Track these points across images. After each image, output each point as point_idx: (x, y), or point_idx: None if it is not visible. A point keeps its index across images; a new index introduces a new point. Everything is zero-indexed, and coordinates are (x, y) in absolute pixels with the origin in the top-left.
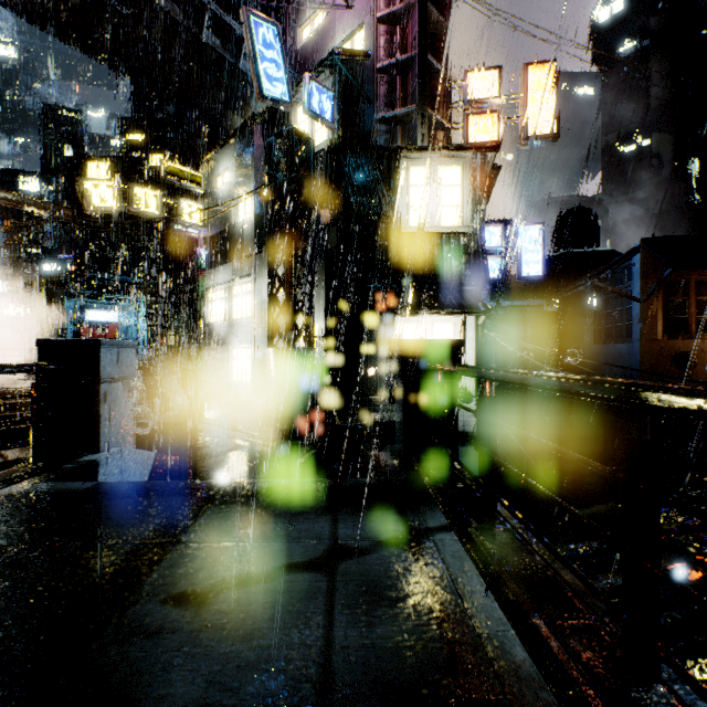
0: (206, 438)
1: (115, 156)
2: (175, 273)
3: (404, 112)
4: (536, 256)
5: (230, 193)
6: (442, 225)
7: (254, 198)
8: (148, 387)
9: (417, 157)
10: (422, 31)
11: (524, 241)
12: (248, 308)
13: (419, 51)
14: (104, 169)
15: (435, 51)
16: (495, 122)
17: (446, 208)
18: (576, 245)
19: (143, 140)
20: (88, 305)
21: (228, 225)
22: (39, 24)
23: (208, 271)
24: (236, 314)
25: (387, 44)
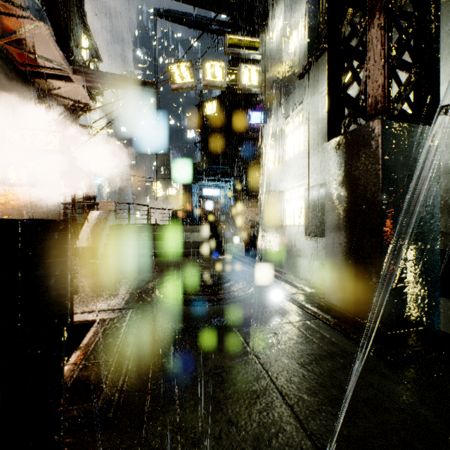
0: (234, 284)
1: (221, 94)
2: (253, 161)
3: None
4: None
5: (282, 34)
6: None
7: (307, 8)
8: (215, 229)
9: None
10: None
11: None
12: (299, 142)
13: None
14: (215, 105)
15: None
16: None
17: None
18: None
19: (235, 78)
20: (207, 188)
21: (280, 69)
22: (179, 21)
23: (264, 126)
24: (288, 154)
25: None
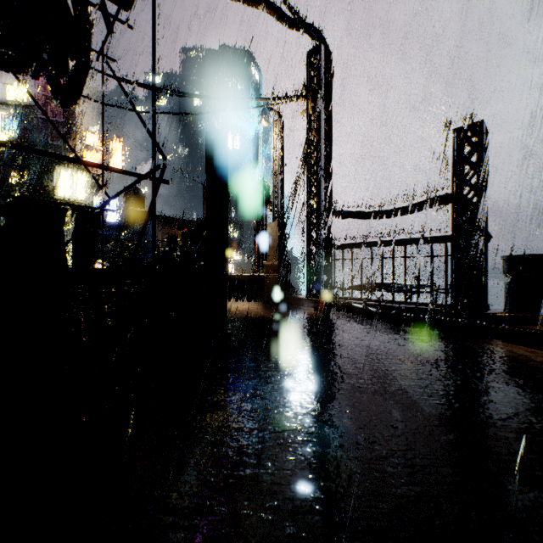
0: None
1: None
2: None
3: (55, 144)
4: (114, 214)
5: None
6: (75, 198)
7: None
8: None
9: (63, 167)
10: (65, 114)
11: (108, 206)
12: None
13: (64, 122)
14: None
15: (69, 118)
16: (97, 157)
17: (77, 192)
18: (134, 206)
19: None
20: None
21: None
22: None
23: None
24: None
25: (43, 106)
